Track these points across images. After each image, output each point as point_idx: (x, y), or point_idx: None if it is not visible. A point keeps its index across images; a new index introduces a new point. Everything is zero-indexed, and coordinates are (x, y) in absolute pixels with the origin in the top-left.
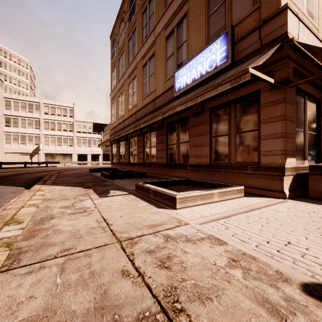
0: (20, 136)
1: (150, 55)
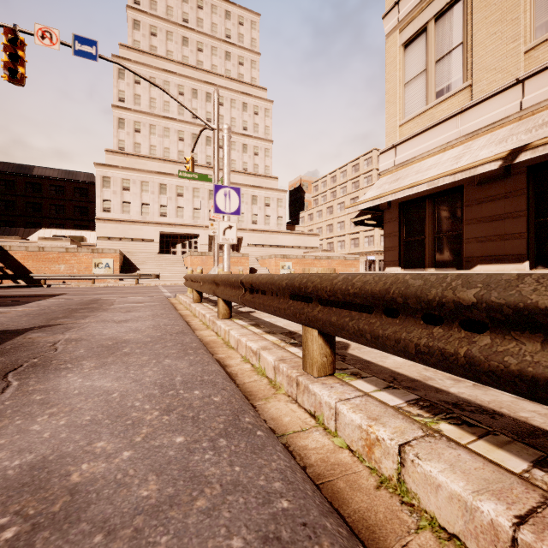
0: None
1: None
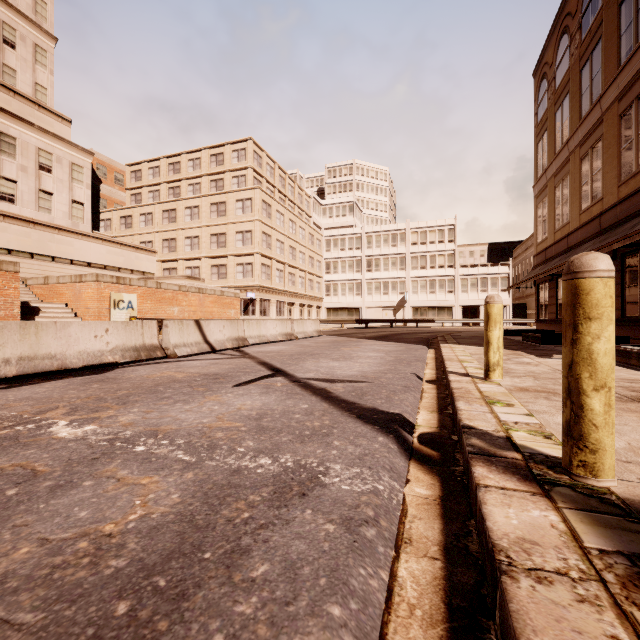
0: (383, 283)
1: (639, 88)
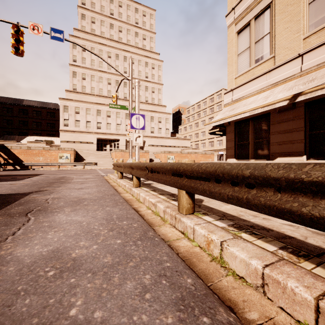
0: None
1: None
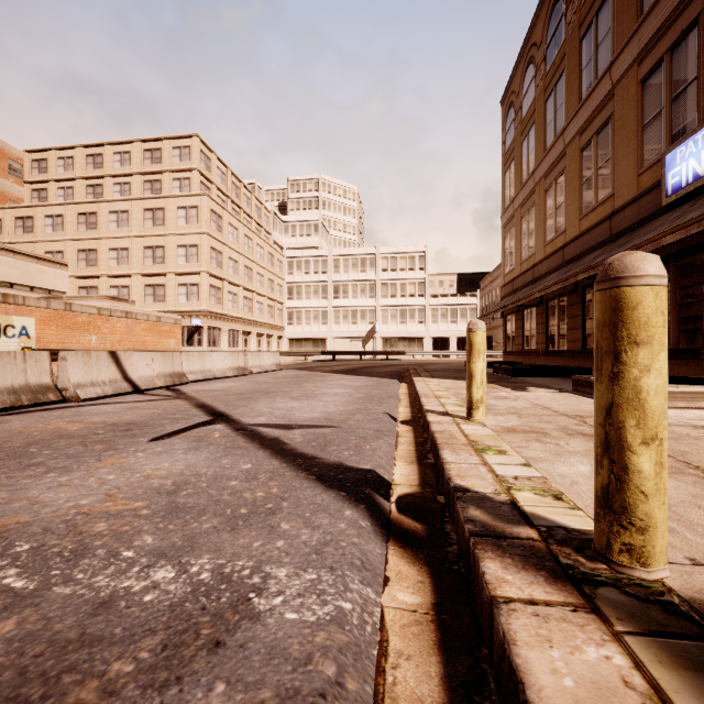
0: (351, 311)
1: (598, 123)
